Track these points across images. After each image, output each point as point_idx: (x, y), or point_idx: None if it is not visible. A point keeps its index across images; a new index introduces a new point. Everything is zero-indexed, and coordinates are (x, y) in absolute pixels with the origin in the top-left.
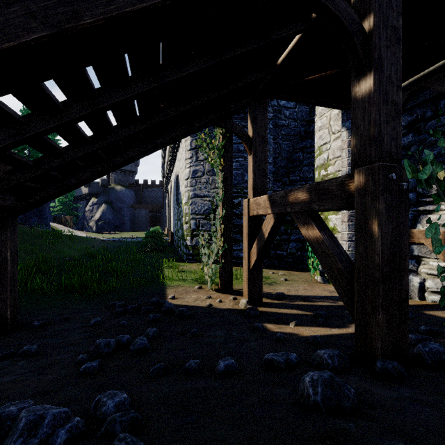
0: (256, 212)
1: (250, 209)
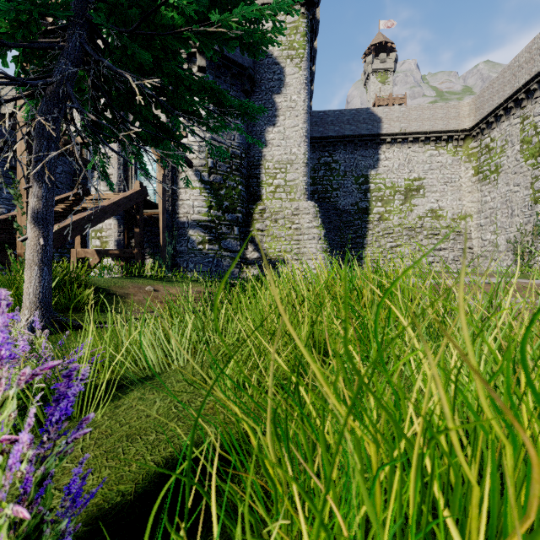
0: (84, 256)
1: (78, 254)
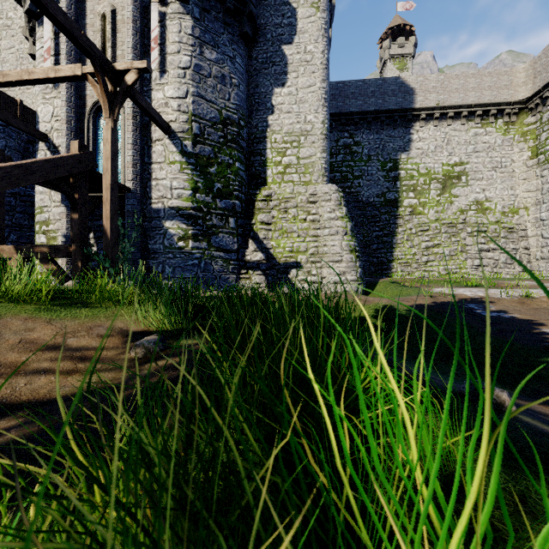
0: None
1: None
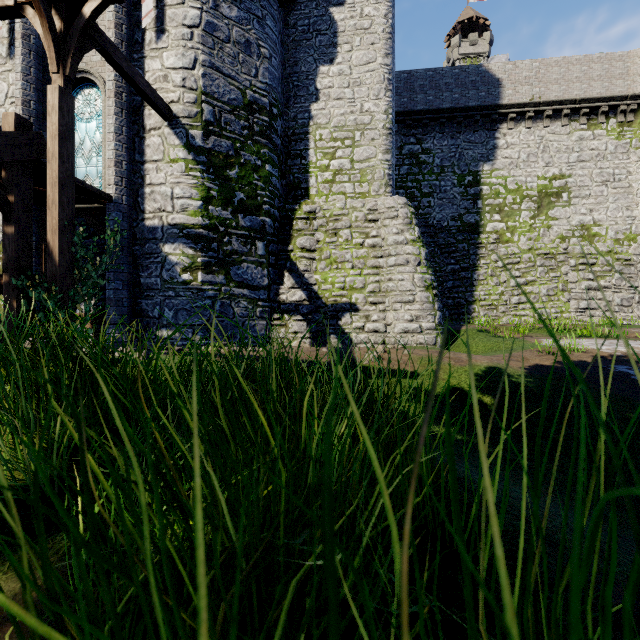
0: None
1: None
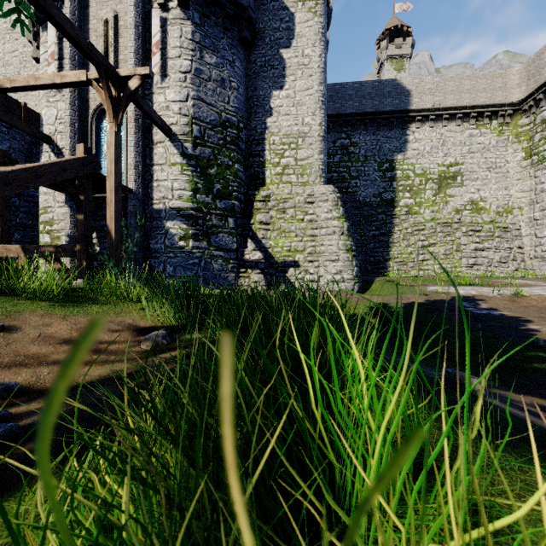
0: (6, 255)
1: None
